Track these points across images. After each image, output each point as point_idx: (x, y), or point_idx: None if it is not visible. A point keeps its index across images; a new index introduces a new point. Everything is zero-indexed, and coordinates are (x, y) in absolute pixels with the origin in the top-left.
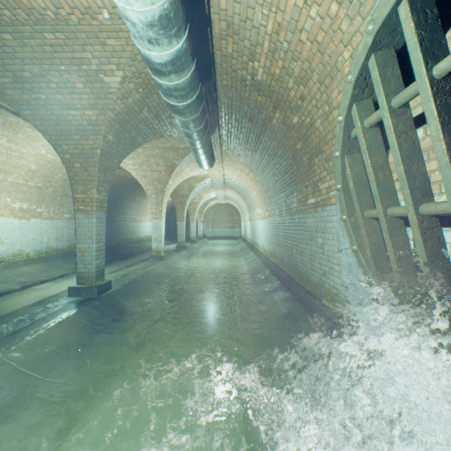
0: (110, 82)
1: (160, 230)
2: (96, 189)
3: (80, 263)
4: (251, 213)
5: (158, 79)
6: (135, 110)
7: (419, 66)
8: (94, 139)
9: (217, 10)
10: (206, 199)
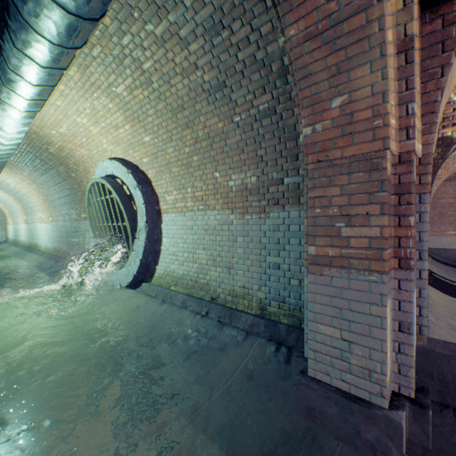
0: None
1: None
2: None
3: None
4: (30, 216)
5: None
6: None
7: (99, 196)
8: None
9: (30, 128)
10: None
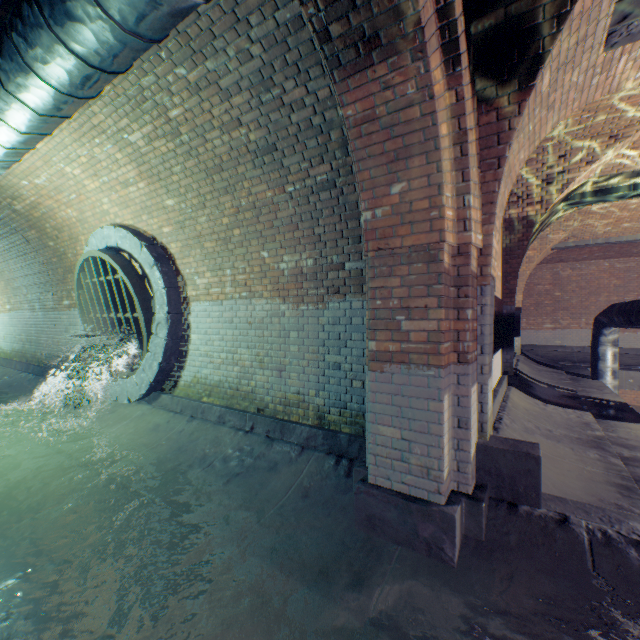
0: None
1: None
2: None
3: None
4: None
5: None
6: None
7: (97, 276)
8: None
9: None
10: None
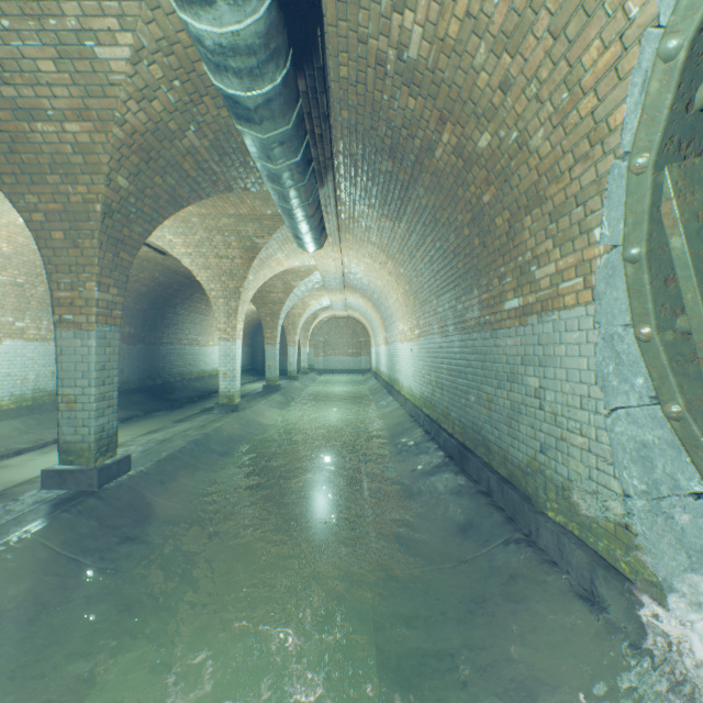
0: (110, 58)
1: (233, 360)
2: (95, 281)
3: (66, 425)
4: (389, 332)
5: (191, 19)
6: (171, 128)
7: None
8: (87, 183)
9: None
10: (315, 309)
